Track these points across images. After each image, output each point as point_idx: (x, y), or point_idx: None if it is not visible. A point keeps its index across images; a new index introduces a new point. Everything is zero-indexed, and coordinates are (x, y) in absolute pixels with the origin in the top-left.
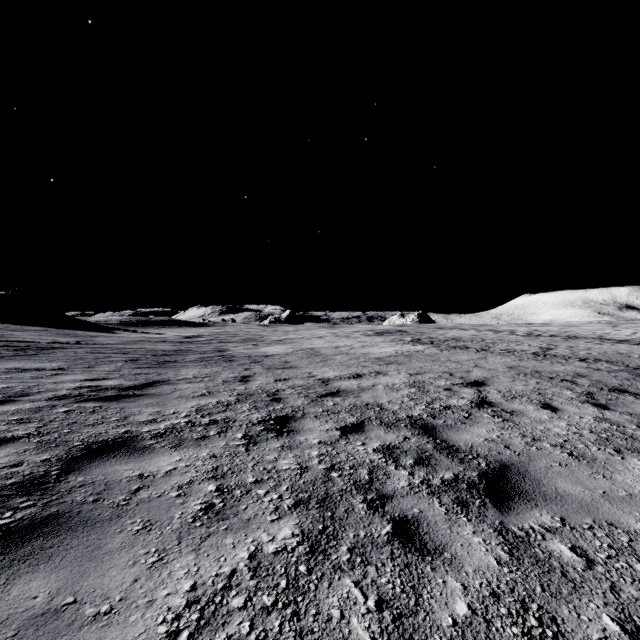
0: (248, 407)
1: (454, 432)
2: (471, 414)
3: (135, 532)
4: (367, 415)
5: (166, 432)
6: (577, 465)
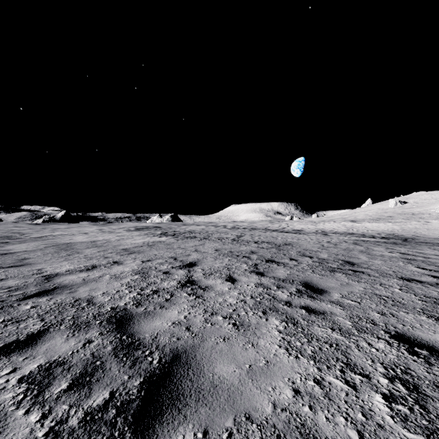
0: None
1: (148, 320)
2: (173, 295)
3: None
4: (63, 316)
5: None
6: (236, 336)
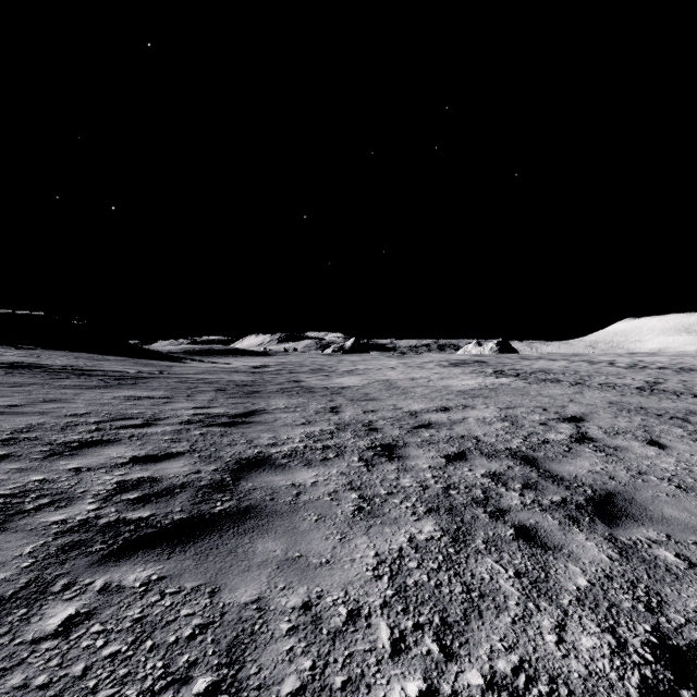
0: (351, 435)
1: (556, 464)
2: (572, 448)
3: (315, 521)
4: (466, 446)
5: (292, 454)
6: (685, 496)
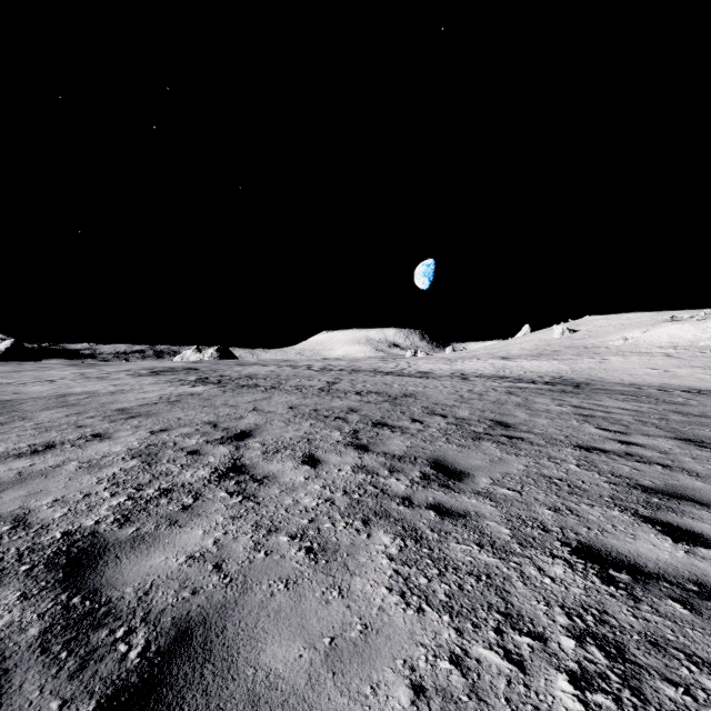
0: None
1: (138, 555)
2: (199, 497)
3: None
4: None
5: None
6: (311, 576)
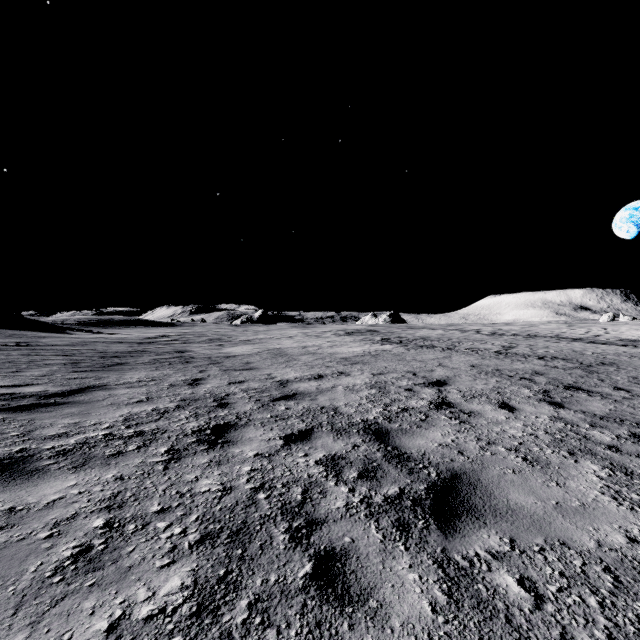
0: (187, 414)
1: (408, 437)
2: (428, 416)
3: None
4: (319, 420)
5: (73, 448)
6: (531, 471)
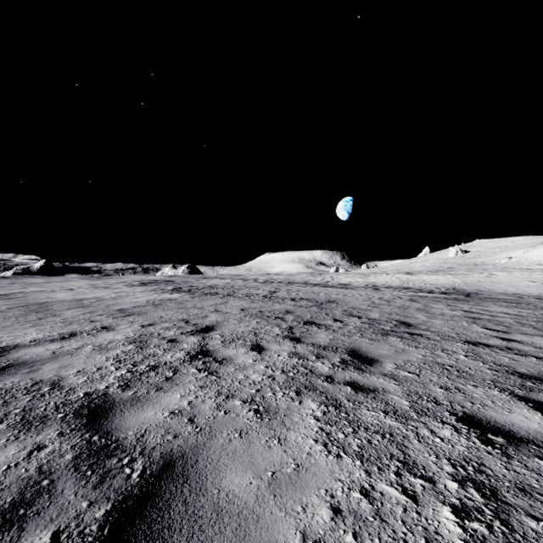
0: None
1: (136, 410)
2: (177, 372)
3: None
4: (8, 409)
5: None
6: (258, 429)
